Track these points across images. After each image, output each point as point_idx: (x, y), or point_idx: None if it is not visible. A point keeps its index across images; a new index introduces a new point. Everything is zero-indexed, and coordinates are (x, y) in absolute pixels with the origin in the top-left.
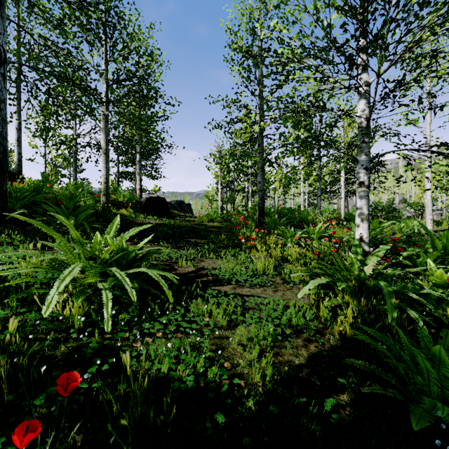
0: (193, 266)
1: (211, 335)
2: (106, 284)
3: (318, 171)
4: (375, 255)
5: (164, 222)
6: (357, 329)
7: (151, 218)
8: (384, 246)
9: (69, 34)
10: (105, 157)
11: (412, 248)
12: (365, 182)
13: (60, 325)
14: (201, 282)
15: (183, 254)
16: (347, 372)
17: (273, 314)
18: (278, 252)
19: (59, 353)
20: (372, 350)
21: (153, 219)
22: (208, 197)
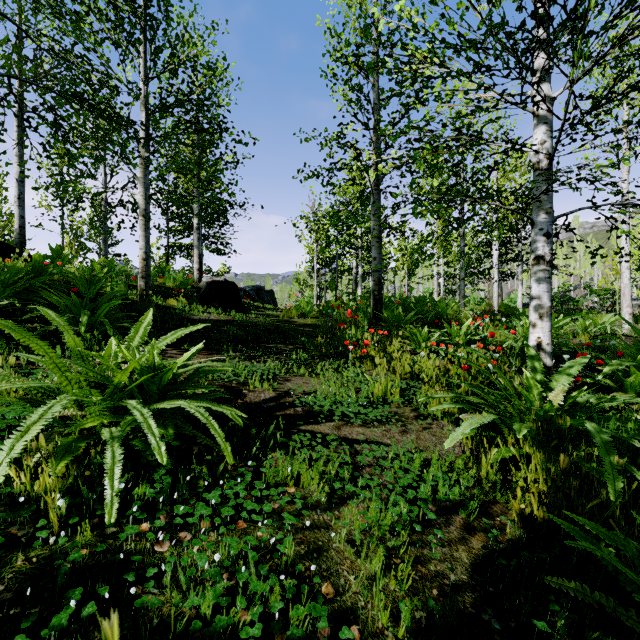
0: (272, 390)
1: (298, 523)
2: (116, 431)
3: (461, 242)
4: (565, 374)
5: (232, 318)
6: (552, 508)
7: (213, 312)
8: (578, 359)
9: (90, 36)
10: (144, 221)
11: (618, 361)
12: (546, 257)
13: (21, 514)
14: (285, 417)
15: (258, 369)
16: (545, 598)
17: (404, 479)
18: (406, 365)
19: (11, 574)
20: (585, 551)
21: (217, 313)
22: (299, 281)
